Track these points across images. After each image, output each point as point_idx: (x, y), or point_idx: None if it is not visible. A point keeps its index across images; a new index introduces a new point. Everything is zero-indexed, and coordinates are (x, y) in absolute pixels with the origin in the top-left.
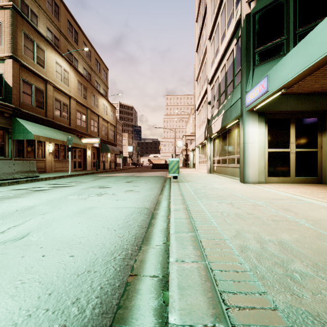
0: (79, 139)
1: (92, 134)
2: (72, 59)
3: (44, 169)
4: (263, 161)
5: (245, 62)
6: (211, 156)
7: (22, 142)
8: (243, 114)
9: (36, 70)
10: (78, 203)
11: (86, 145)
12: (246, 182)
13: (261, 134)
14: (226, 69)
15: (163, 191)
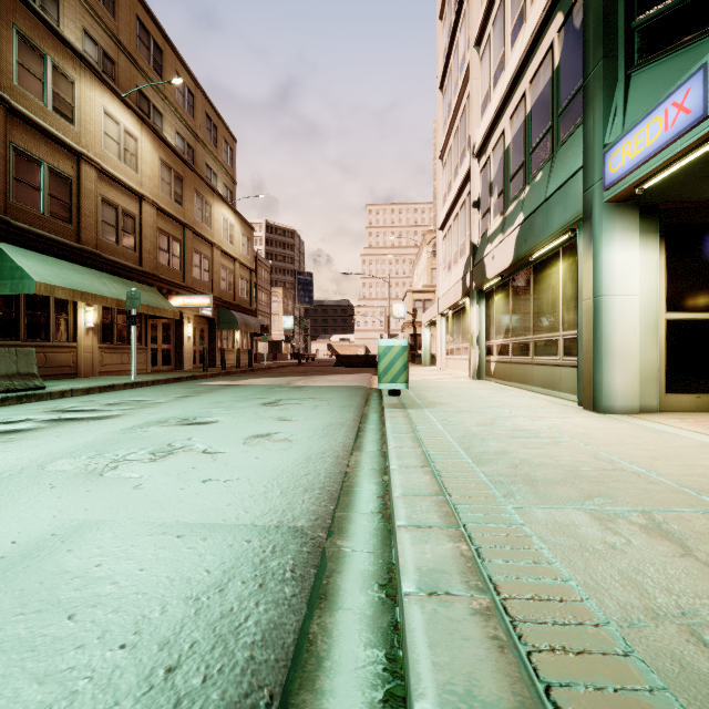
0: (164, 298)
1: (197, 287)
2: (148, 111)
3: (72, 369)
4: (654, 348)
5: (602, 59)
6: (482, 335)
7: (13, 301)
8: (593, 211)
9: (50, 127)
10: (56, 498)
11: (182, 313)
12: (603, 410)
13: (648, 269)
14: (529, 106)
15: (362, 437)
